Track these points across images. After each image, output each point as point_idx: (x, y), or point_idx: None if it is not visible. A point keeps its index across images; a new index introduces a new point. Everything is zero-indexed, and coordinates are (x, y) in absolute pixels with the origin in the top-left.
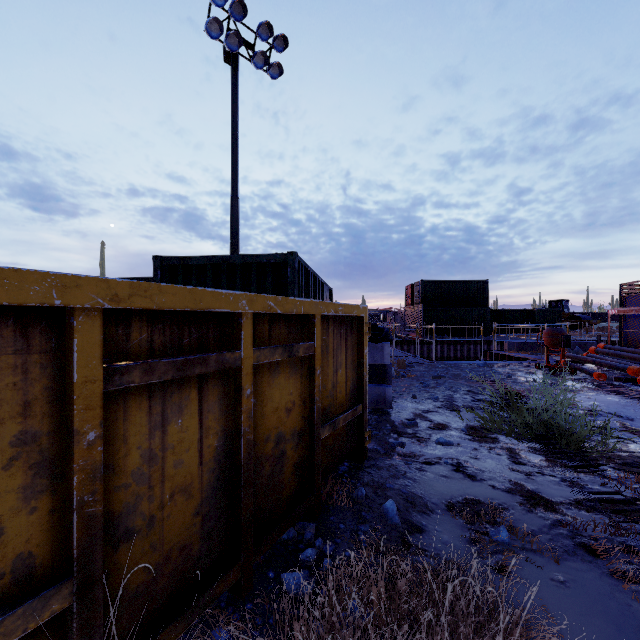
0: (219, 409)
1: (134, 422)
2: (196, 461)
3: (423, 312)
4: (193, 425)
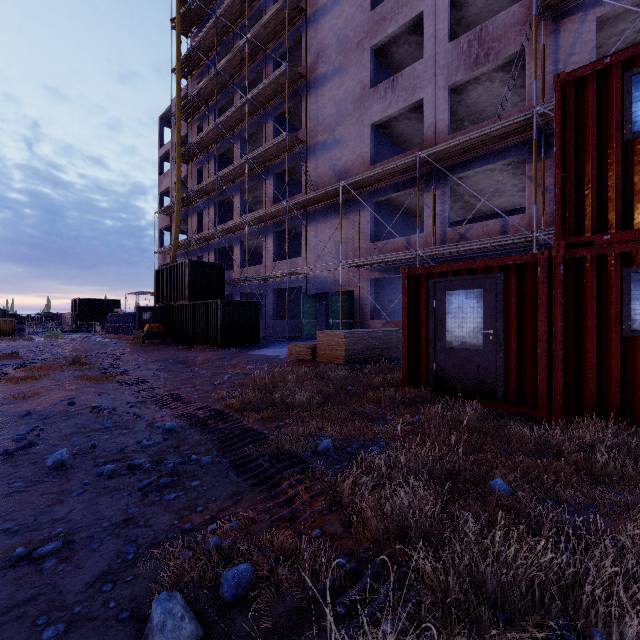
0: None
1: None
2: None
3: (78, 316)
4: None
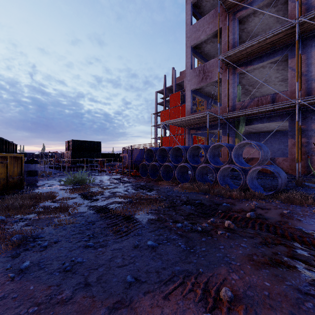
0: None
1: None
2: None
3: (72, 154)
4: None
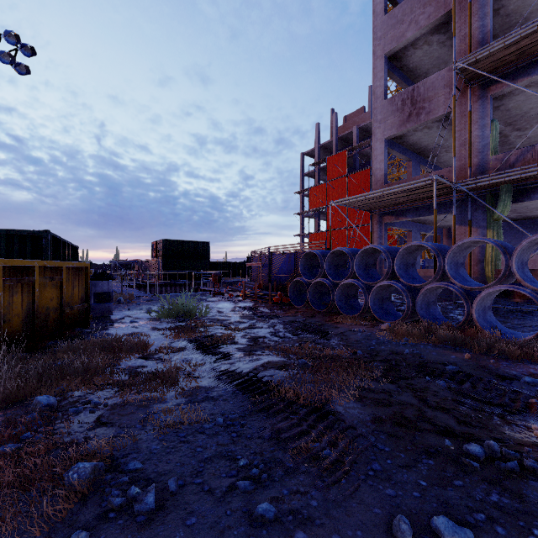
0: (27, 295)
1: (6, 294)
2: (21, 308)
3: (164, 263)
4: (20, 298)
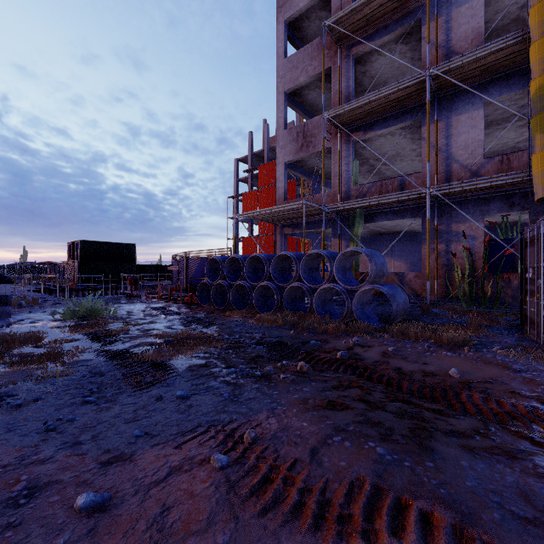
0: None
1: None
2: None
3: (81, 266)
4: None
